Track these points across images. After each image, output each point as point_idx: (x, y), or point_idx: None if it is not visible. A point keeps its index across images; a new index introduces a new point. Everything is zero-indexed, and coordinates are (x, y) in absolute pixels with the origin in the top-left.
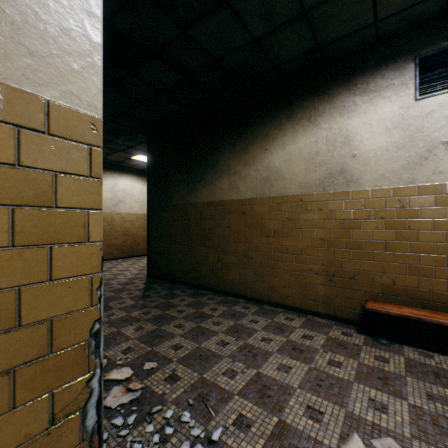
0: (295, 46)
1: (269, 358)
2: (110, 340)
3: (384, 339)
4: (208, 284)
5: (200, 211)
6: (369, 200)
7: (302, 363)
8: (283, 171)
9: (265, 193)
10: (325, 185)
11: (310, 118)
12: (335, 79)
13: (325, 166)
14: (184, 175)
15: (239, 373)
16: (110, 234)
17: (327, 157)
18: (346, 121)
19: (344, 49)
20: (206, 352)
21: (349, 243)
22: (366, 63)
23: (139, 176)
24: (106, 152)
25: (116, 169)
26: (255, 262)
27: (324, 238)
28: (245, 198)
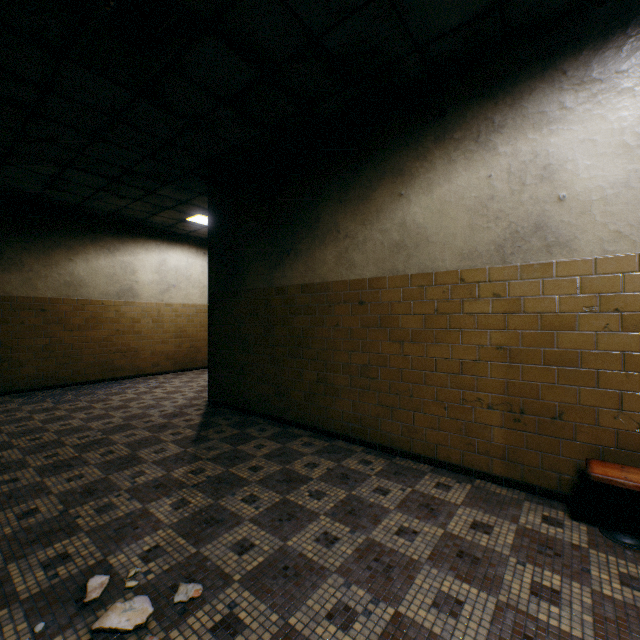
0: (455, 3)
1: (415, 576)
2: (125, 529)
3: (628, 536)
4: (302, 418)
5: (290, 300)
6: (592, 278)
7: (480, 592)
8: (430, 231)
9: (398, 269)
10: (505, 253)
11: (478, 137)
12: (525, 65)
13: (507, 219)
14: (264, 242)
15: (360, 615)
16: (156, 336)
17: (511, 204)
18: (545, 138)
19: (544, 7)
20: (297, 560)
21: (552, 355)
22: (585, 31)
23: (200, 249)
24: (147, 211)
25: (165, 237)
26: (380, 385)
27: (504, 345)
28: (363, 278)
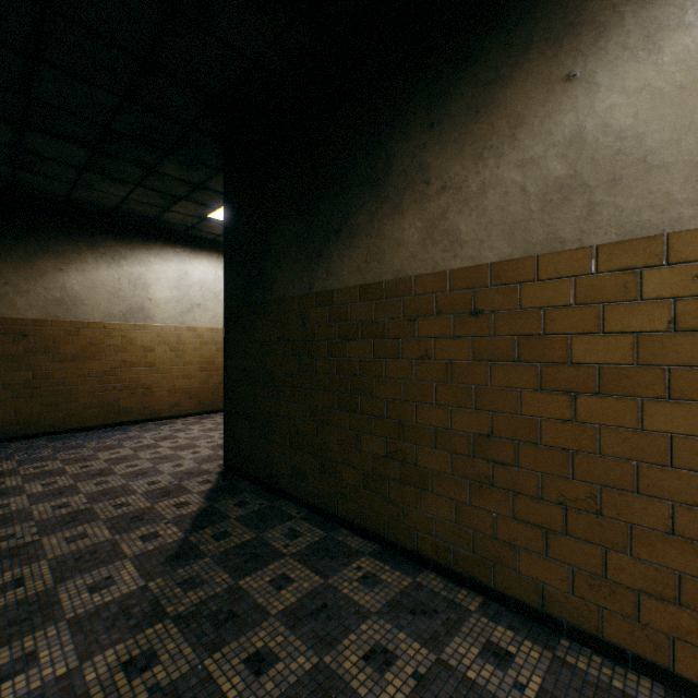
0: None
1: None
2: None
3: None
4: (360, 517)
5: (339, 314)
6: None
7: None
8: (654, 140)
9: (564, 237)
10: None
11: None
12: None
13: None
14: (299, 222)
15: None
16: (175, 369)
17: None
18: None
19: None
20: None
21: None
22: None
23: None
24: (156, 204)
25: (187, 242)
26: (518, 479)
27: None
28: (480, 263)
